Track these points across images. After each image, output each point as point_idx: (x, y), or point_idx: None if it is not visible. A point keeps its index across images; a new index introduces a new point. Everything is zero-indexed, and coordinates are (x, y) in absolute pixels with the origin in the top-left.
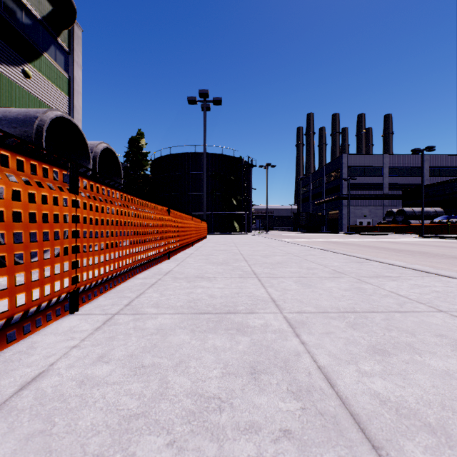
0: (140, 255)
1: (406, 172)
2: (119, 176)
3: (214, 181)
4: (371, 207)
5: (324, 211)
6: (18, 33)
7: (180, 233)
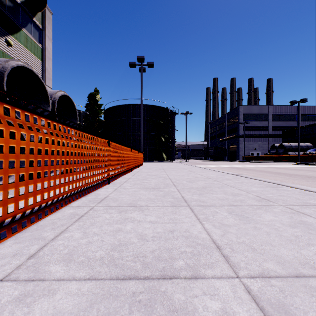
0: (75, 183)
1: (284, 118)
2: (75, 118)
3: (148, 124)
4: (260, 143)
5: (226, 145)
6: (2, 12)
7: (120, 162)
